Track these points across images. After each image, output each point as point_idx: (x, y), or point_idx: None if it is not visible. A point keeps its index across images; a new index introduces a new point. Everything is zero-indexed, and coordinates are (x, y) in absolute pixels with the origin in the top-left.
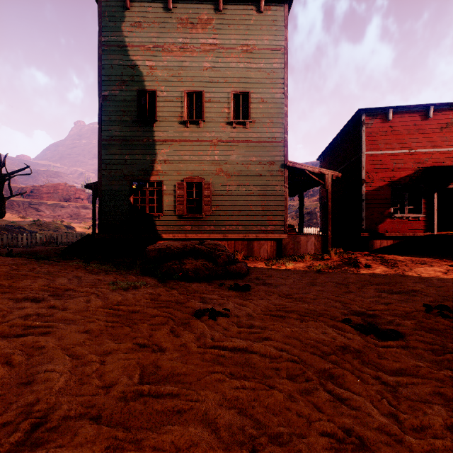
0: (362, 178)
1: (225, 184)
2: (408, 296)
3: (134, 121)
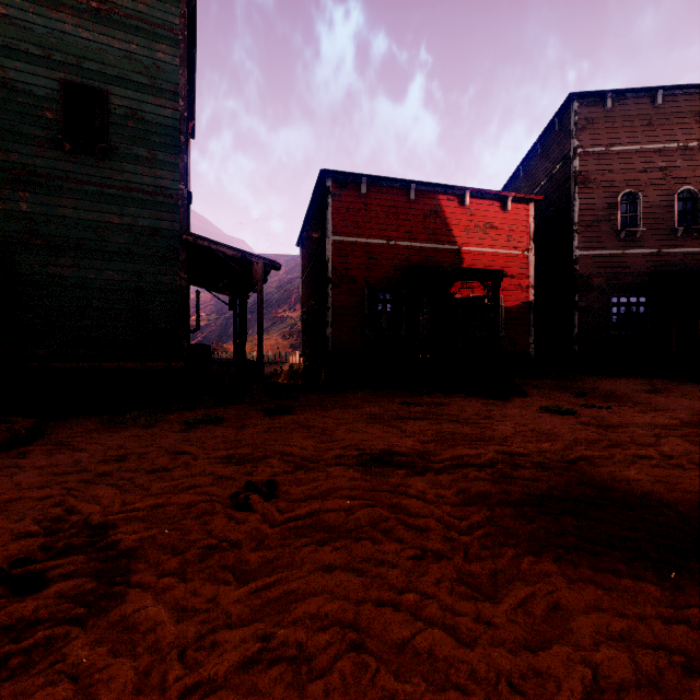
0: (327, 274)
1: (46, 262)
2: (250, 468)
3: None
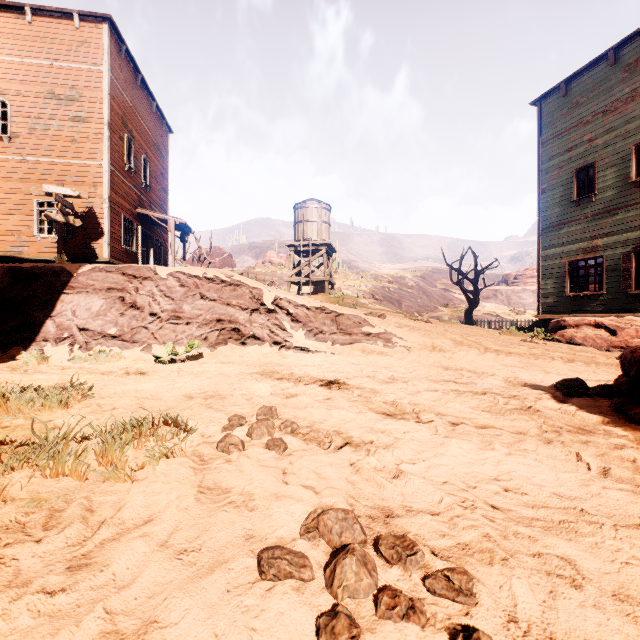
0: None
1: None
2: None
3: (570, 202)
